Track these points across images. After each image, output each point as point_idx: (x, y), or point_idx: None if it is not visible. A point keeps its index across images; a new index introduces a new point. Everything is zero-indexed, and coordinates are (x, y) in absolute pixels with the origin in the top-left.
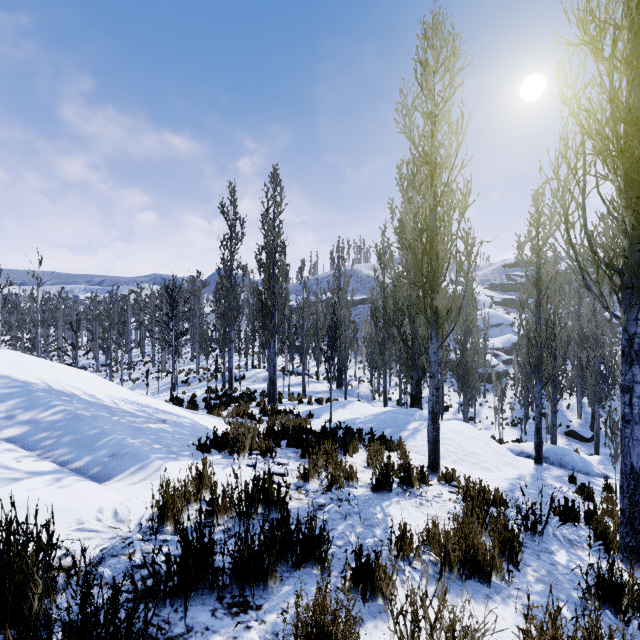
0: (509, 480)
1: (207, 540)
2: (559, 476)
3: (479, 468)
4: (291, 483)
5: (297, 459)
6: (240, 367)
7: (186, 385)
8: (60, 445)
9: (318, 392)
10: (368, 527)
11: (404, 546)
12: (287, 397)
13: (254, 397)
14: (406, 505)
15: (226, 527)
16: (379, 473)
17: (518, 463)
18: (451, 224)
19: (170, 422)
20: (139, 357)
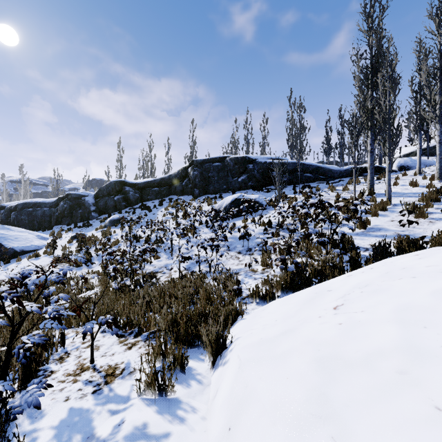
0: None
1: None
2: None
3: None
4: None
5: None
6: None
7: None
8: None
9: None
10: None
11: None
12: None
13: None
14: None
15: None
16: None
17: None
18: None
19: None
20: None
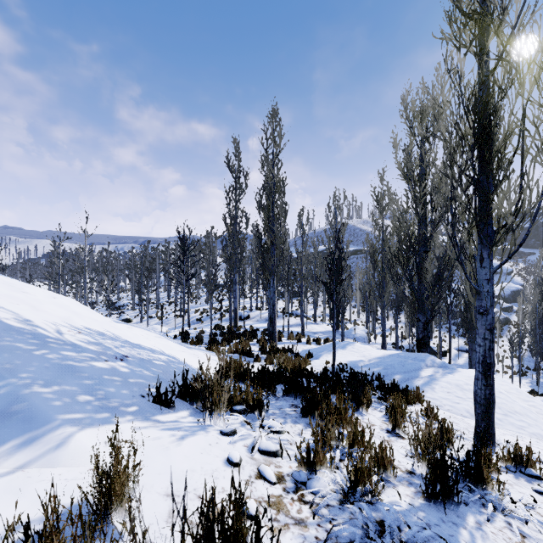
0: None
1: None
2: None
3: (529, 434)
4: (286, 473)
5: (296, 418)
6: (246, 308)
7: (200, 322)
8: None
9: (316, 332)
10: None
11: None
12: (286, 336)
13: (255, 335)
14: (500, 541)
15: None
16: (431, 462)
17: None
18: (524, 87)
19: (133, 359)
20: (166, 299)
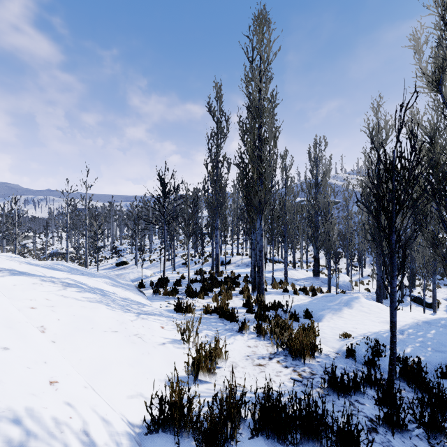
0: None
1: None
2: None
3: None
4: None
5: None
6: (227, 254)
7: (185, 266)
8: None
9: (297, 279)
10: None
11: None
12: (269, 283)
13: (237, 282)
14: None
15: None
16: None
17: None
18: None
19: None
20: (159, 244)
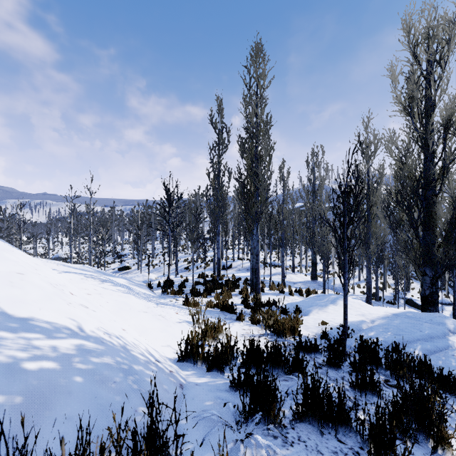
0: None
1: None
2: None
3: None
4: None
5: None
6: (228, 258)
7: (187, 270)
8: None
9: (295, 282)
10: None
11: None
12: (268, 286)
13: (237, 284)
14: None
15: None
16: None
17: None
18: None
19: None
20: (160, 249)
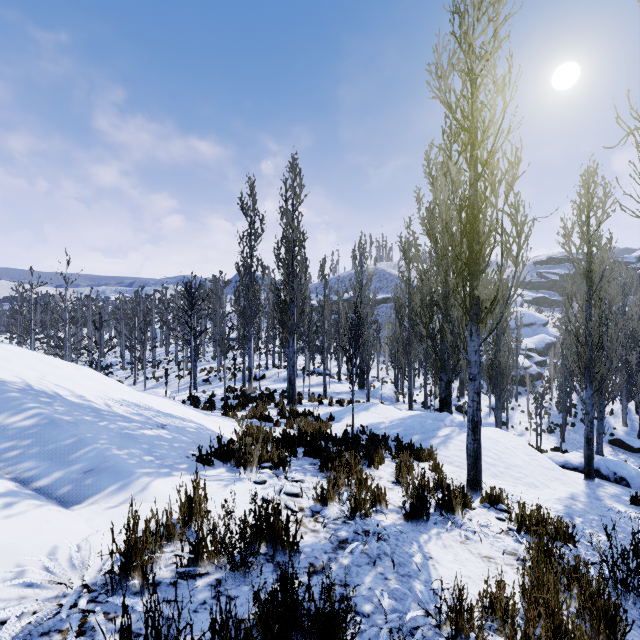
0: (562, 500)
1: (185, 602)
2: (617, 495)
3: (523, 484)
4: (306, 507)
5: (314, 473)
6: (261, 366)
7: (207, 384)
8: (27, 457)
9: (339, 393)
10: (404, 578)
11: (460, 621)
12: (307, 398)
13: (273, 397)
14: (449, 540)
15: (215, 578)
16: (413, 496)
17: (568, 479)
18: (497, 199)
19: (171, 427)
20: (163, 355)
